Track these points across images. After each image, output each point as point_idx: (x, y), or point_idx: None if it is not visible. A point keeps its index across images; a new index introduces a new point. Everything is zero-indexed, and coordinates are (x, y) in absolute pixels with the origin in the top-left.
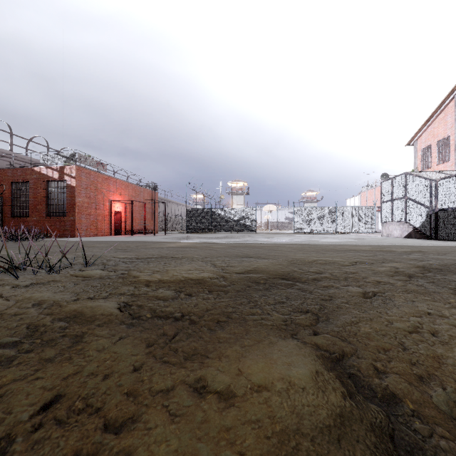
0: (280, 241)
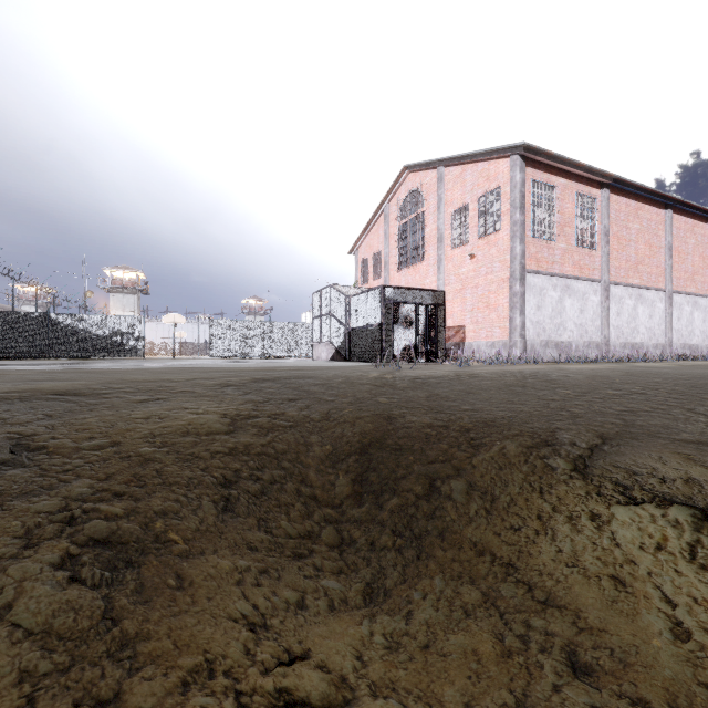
0: (154, 365)
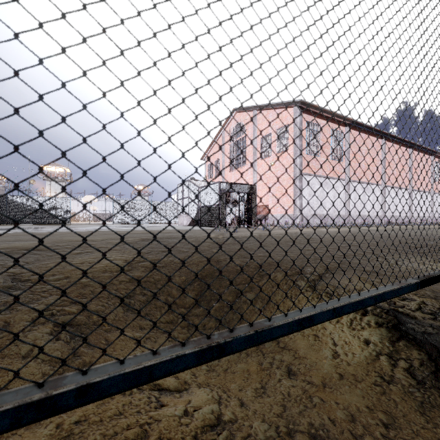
0: (79, 229)
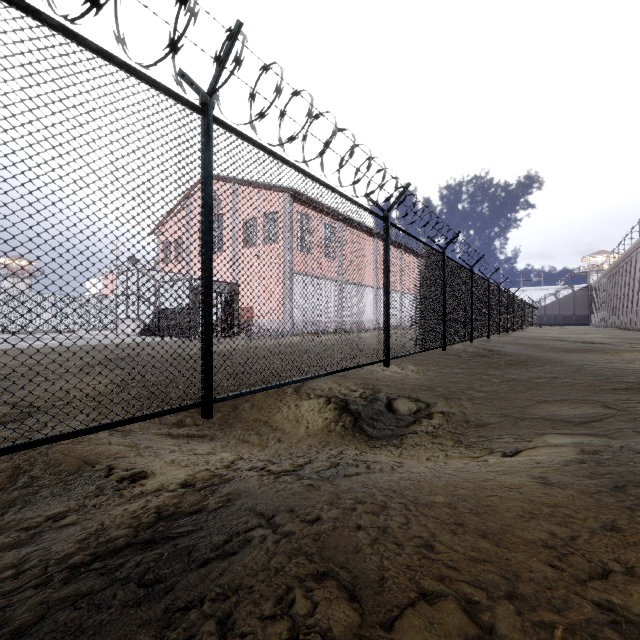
0: None
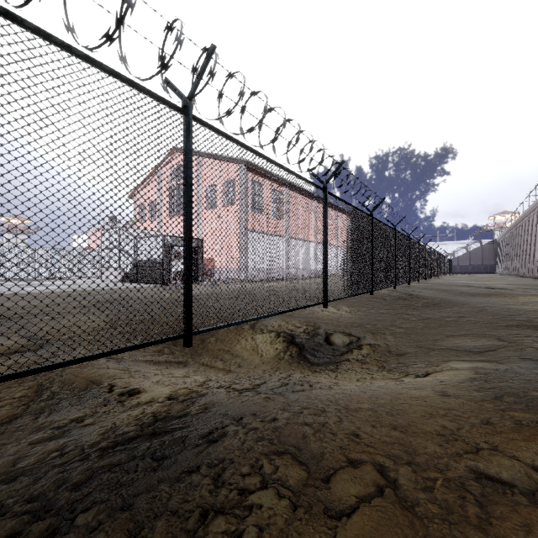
0: None
